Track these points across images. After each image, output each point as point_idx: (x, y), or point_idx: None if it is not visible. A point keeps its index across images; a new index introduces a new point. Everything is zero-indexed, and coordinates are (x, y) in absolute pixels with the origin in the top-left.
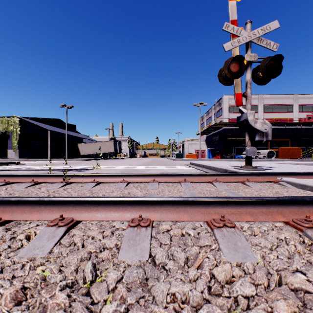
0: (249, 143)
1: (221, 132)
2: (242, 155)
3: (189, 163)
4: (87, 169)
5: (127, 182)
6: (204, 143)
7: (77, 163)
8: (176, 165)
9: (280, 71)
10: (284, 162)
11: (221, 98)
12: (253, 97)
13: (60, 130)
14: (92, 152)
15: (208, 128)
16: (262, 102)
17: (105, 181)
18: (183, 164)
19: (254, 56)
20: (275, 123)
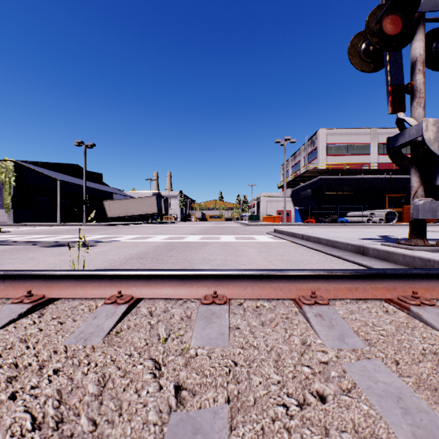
0: (421, 190)
1: (315, 184)
2: (347, 217)
3: (270, 229)
4: (97, 242)
5: (131, 302)
6: (290, 200)
7: (95, 229)
8: (251, 233)
9: None
10: (432, 229)
11: (315, 133)
12: (363, 132)
13: (78, 180)
14: (124, 214)
15: (295, 178)
16: (376, 139)
17: (67, 296)
18: (262, 232)
19: (433, 2)
20: (396, 171)
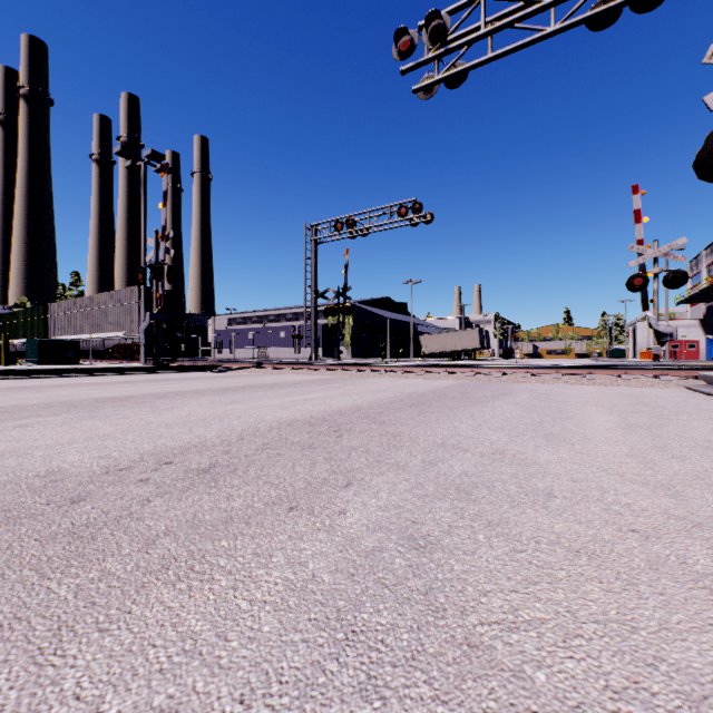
0: (655, 342)
1: None
2: None
3: None
4: None
5: None
6: (696, 324)
7: None
8: None
9: (686, 281)
10: None
11: None
12: None
13: (394, 315)
14: (441, 349)
15: (702, 290)
16: None
17: None
18: None
19: (659, 270)
20: None
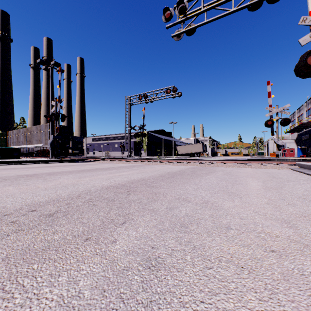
0: (277, 149)
1: None
2: None
3: None
4: None
5: None
6: (293, 142)
7: None
8: None
9: (290, 122)
10: None
11: None
12: None
13: (165, 137)
14: (186, 152)
15: (295, 127)
16: None
17: None
18: None
19: (278, 118)
20: None
